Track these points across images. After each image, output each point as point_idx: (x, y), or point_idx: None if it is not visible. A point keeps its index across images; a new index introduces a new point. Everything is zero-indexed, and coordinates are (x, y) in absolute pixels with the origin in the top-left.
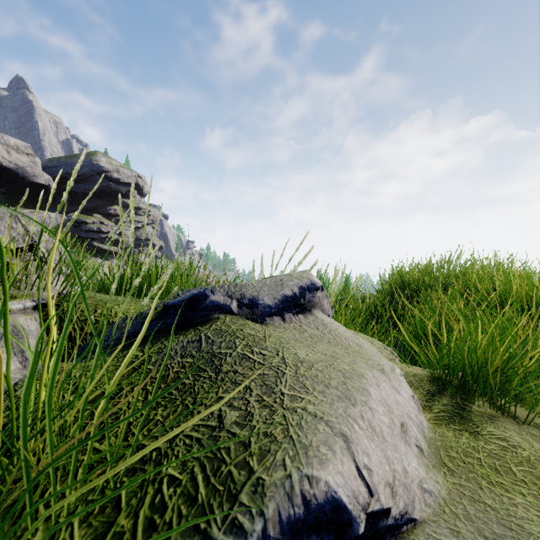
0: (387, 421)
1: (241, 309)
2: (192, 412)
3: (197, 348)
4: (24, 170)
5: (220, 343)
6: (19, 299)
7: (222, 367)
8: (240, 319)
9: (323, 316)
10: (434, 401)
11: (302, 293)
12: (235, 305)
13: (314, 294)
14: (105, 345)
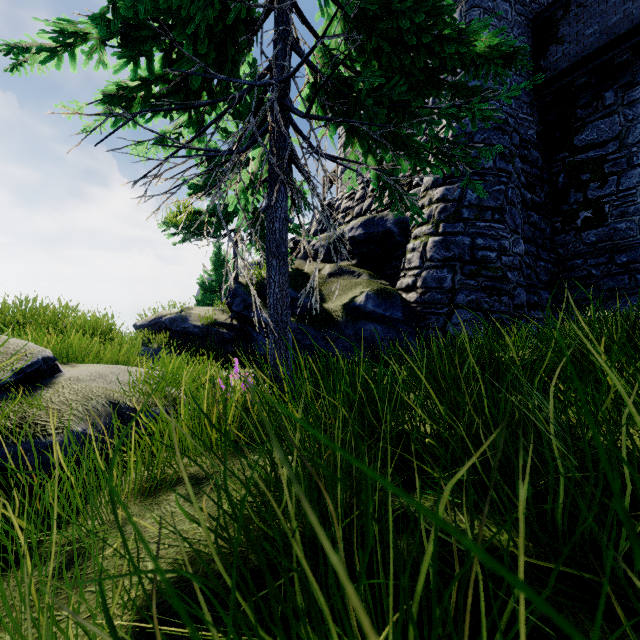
0: None
1: None
2: None
3: None
4: None
5: None
6: None
7: None
8: None
9: None
10: None
11: None
12: None
13: None
14: None
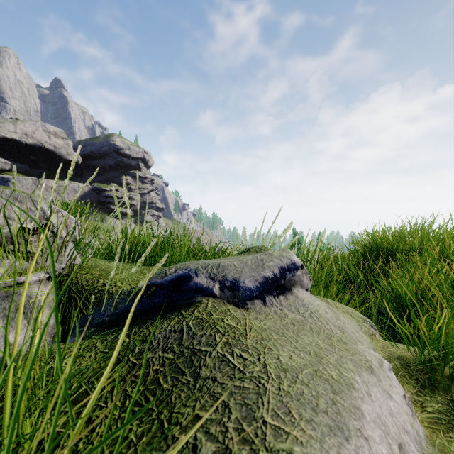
0: (385, 451)
1: (223, 291)
2: (166, 435)
3: (179, 340)
4: (60, 150)
5: (200, 338)
6: (35, 272)
7: (201, 370)
8: (221, 303)
9: (303, 295)
10: (426, 395)
11: (282, 273)
12: (217, 287)
13: (294, 273)
14: (101, 320)
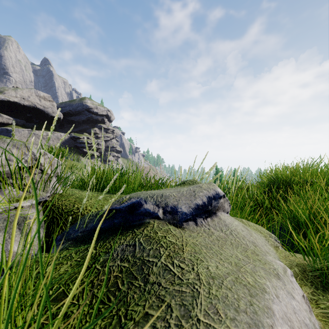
0: None
1: (165, 215)
2: (123, 328)
3: (132, 252)
4: (48, 109)
5: (149, 251)
6: (28, 199)
7: (149, 277)
8: (164, 224)
9: (225, 217)
10: (319, 295)
11: (209, 201)
12: (161, 212)
13: (218, 201)
14: (75, 235)
